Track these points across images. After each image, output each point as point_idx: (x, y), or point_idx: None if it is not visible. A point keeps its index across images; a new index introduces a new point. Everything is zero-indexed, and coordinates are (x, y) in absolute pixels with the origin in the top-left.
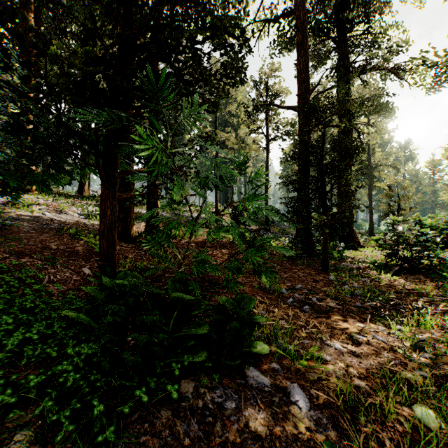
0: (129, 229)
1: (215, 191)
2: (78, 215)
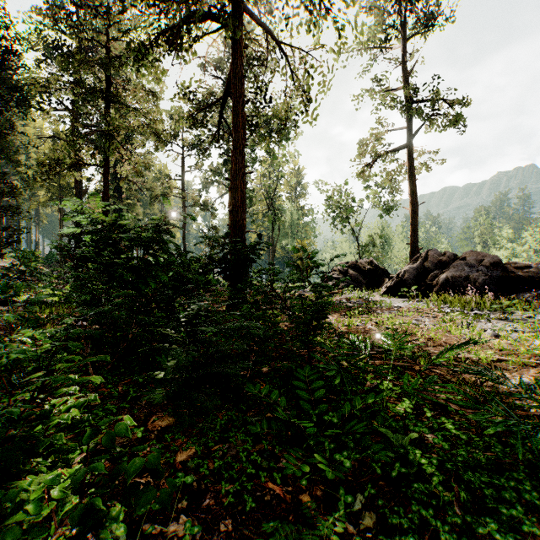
0: None
1: None
2: None
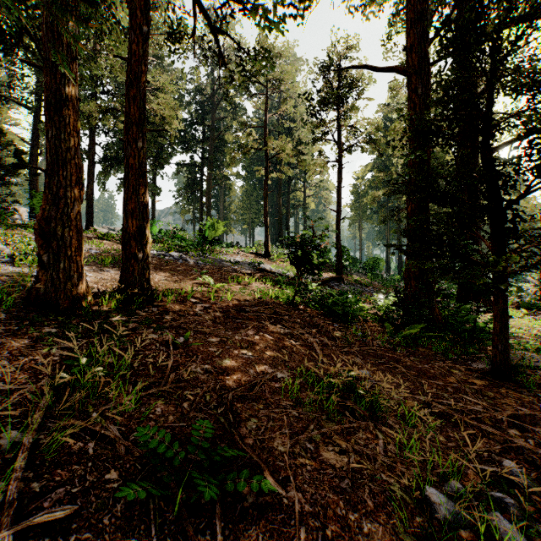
0: (61, 288)
1: (265, 225)
2: (0, 256)
